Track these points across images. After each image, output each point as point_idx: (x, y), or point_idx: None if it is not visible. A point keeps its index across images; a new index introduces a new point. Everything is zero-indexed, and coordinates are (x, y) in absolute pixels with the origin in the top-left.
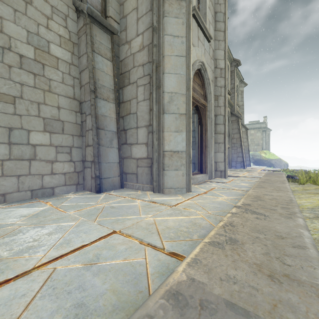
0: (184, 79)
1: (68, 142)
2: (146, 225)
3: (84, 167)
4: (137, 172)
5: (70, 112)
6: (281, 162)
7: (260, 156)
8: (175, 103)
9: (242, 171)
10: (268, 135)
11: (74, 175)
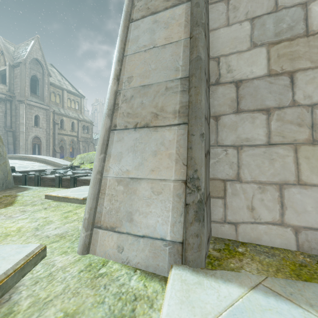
0: (24, 143)
1: None
2: None
3: None
4: None
5: None
6: None
7: None
8: (22, 147)
9: None
10: None
11: None
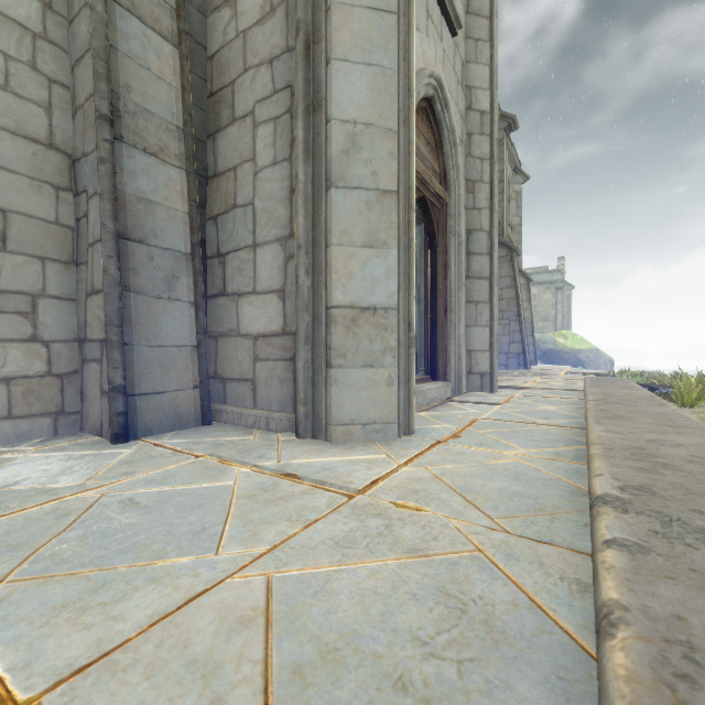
0: (394, 85)
1: (24, 279)
2: (218, 629)
3: (83, 359)
4: (256, 376)
5: (33, 185)
6: (600, 357)
7: (554, 343)
8: (366, 158)
9: (525, 376)
10: (568, 299)
11: (44, 386)
